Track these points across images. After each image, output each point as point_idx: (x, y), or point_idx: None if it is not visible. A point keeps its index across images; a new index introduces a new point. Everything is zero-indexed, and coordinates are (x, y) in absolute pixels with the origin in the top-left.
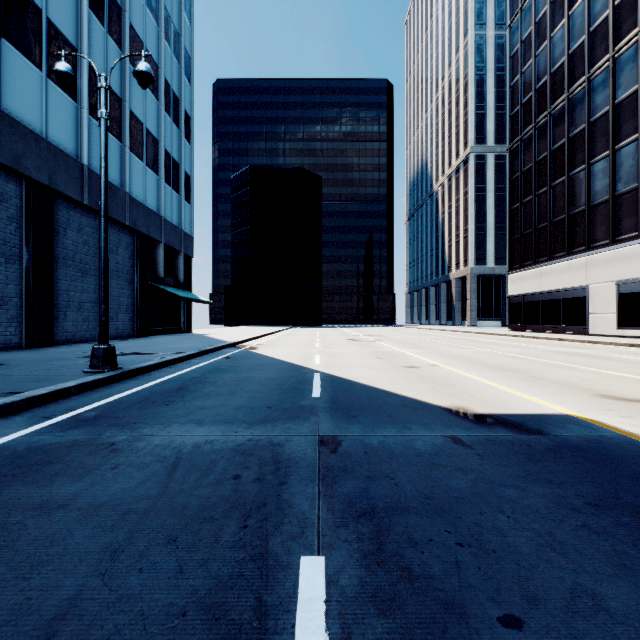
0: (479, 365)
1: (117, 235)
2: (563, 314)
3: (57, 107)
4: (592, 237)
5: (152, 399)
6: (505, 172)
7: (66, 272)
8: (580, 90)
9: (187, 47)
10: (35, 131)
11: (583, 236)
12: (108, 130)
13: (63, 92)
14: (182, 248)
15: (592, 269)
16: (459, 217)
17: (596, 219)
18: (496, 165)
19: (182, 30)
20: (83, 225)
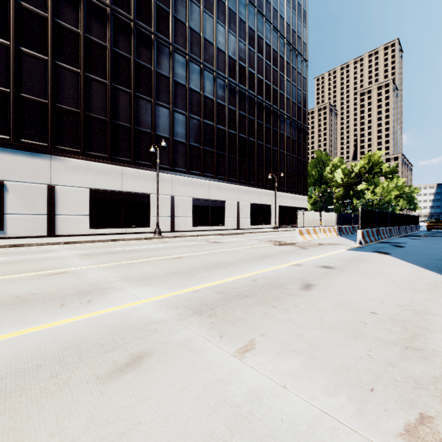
0: (262, 259)
1: None
2: None
3: None
4: None
5: None
6: None
7: None
8: None
9: None
10: None
11: None
12: None
13: None
14: None
15: None
16: None
17: None
18: None
19: None
20: None
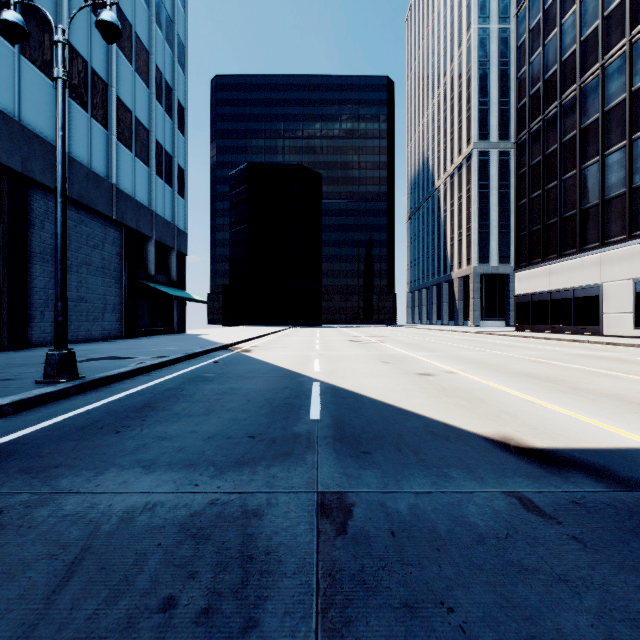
0: (502, 372)
1: (103, 229)
2: (574, 314)
3: (32, 87)
4: (606, 233)
5: (102, 422)
6: (509, 169)
7: (44, 268)
8: (593, 78)
9: (181, 35)
10: (6, 112)
11: (596, 232)
12: (92, 116)
13: (39, 71)
14: (175, 245)
15: (606, 266)
16: (462, 215)
17: (611, 214)
18: (500, 162)
19: (175, 16)
20: None
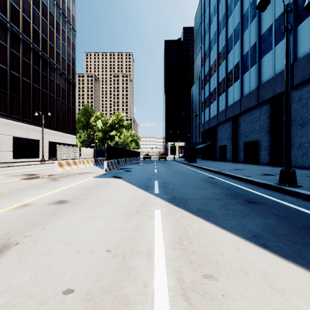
0: None
1: None
2: None
3: None
4: None
5: (210, 180)
6: None
7: None
8: None
9: None
10: None
11: None
12: None
13: None
14: None
15: None
16: None
17: None
18: None
19: None
20: None
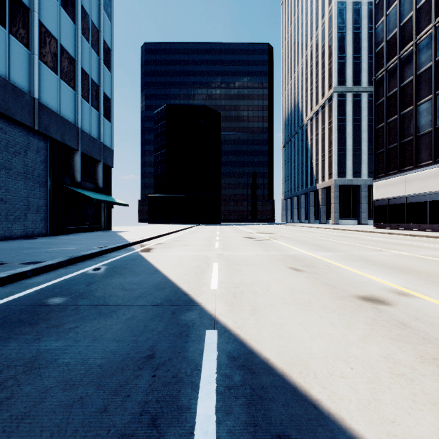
0: None
1: (25, 138)
2: (429, 214)
3: None
4: None
5: None
6: (360, 107)
7: None
8: None
9: None
10: None
11: None
12: (11, 33)
13: None
14: (101, 158)
15: None
16: (324, 142)
17: None
18: (353, 101)
19: None
20: None
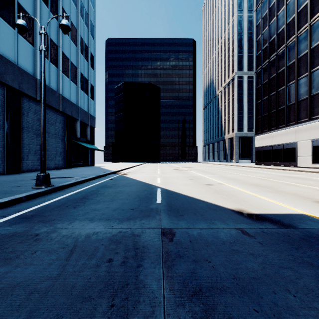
0: (245, 183)
1: (55, 116)
2: (283, 156)
3: (23, 49)
4: (299, 117)
5: (67, 204)
6: (253, 85)
7: (28, 134)
8: (292, 42)
9: (92, 20)
10: (11, 61)
11: (294, 116)
12: (50, 61)
13: (26, 41)
14: (89, 123)
15: (299, 133)
16: (229, 107)
17: (301, 108)
18: (248, 81)
19: (89, 11)
20: (37, 110)
